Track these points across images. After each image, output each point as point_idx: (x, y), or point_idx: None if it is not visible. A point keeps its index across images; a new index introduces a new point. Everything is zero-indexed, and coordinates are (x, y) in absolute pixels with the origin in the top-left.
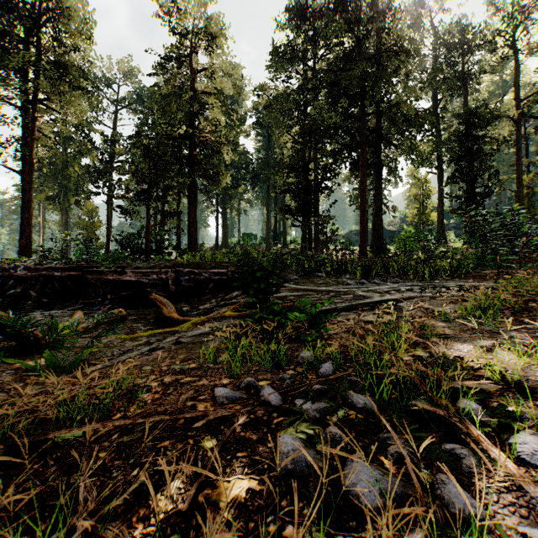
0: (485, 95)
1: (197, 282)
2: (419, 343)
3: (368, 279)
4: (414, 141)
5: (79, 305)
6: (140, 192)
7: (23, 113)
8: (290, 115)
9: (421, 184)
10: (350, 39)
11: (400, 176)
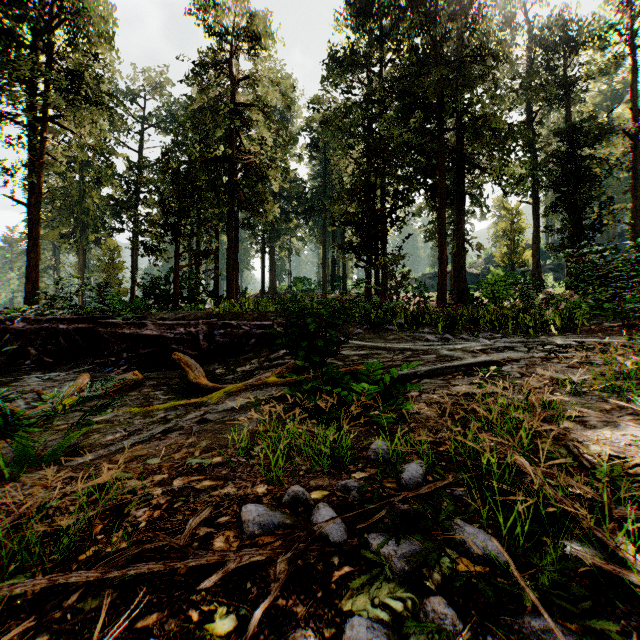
0: (589, 108)
1: (235, 336)
2: (545, 430)
3: (453, 333)
4: (505, 162)
5: (88, 366)
6: (167, 225)
7: (30, 132)
8: (351, 132)
9: (512, 216)
10: (425, 37)
11: (486, 207)
